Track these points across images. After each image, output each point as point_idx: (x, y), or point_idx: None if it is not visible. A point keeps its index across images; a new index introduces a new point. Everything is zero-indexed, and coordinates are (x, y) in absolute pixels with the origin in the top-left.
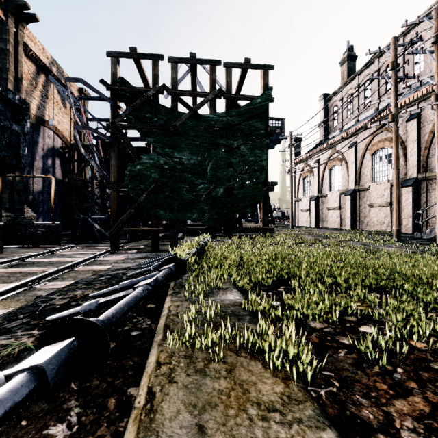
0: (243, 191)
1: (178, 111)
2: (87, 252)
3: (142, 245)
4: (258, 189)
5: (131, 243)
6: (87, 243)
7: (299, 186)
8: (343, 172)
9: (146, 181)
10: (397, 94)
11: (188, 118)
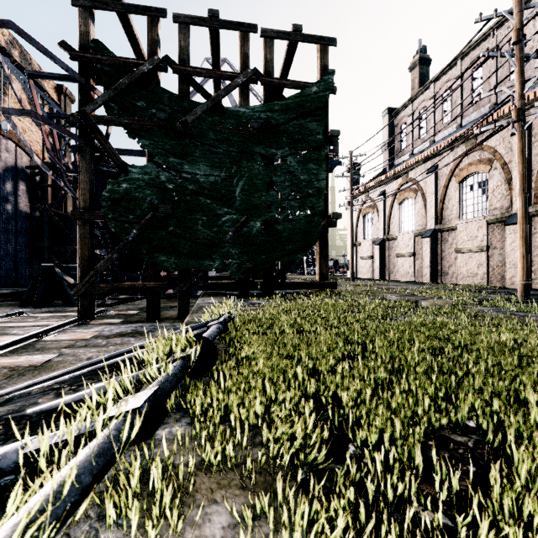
0: (292, 226)
1: (189, 100)
2: (38, 322)
3: (136, 308)
4: (313, 223)
5: (121, 306)
6: (53, 305)
7: (358, 226)
8: (418, 206)
9: (137, 207)
10: (523, 79)
11: (206, 112)
